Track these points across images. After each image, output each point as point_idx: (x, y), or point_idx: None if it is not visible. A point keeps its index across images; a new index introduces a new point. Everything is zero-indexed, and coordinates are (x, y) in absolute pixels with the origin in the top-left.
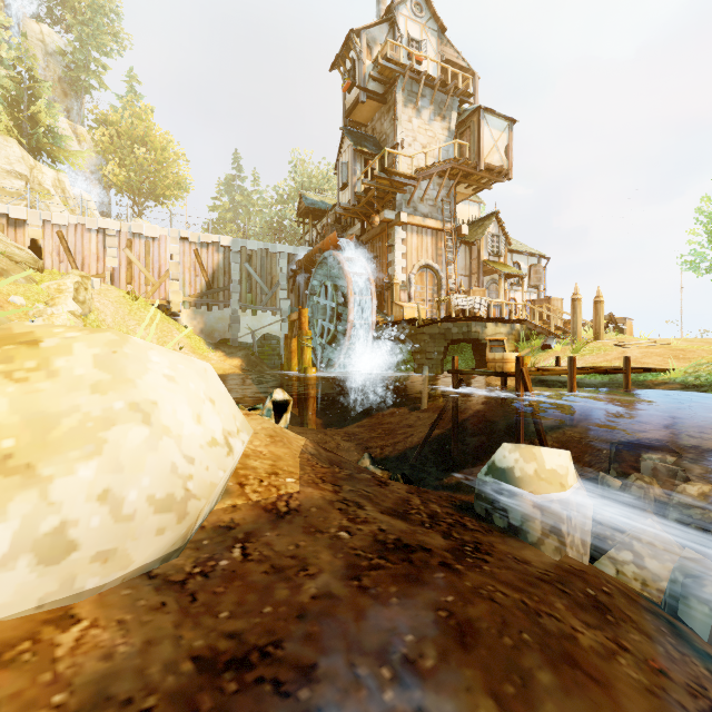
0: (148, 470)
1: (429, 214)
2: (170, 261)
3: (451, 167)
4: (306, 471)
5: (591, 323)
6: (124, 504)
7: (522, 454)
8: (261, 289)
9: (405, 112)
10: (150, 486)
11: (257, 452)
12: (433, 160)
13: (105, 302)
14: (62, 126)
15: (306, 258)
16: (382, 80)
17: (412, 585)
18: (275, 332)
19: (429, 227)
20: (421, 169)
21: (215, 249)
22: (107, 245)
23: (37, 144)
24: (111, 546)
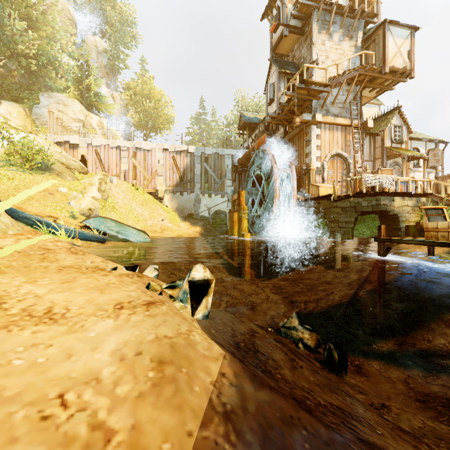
0: None
1: (339, 114)
2: (158, 164)
3: (358, 74)
4: None
5: None
6: None
7: None
8: (214, 180)
9: (319, 38)
10: None
11: (97, 440)
12: (342, 72)
13: (118, 191)
14: (105, 93)
15: (244, 156)
16: (300, 16)
17: None
18: (223, 208)
19: (339, 124)
20: (333, 77)
21: (185, 155)
22: (121, 156)
23: (90, 102)
24: None
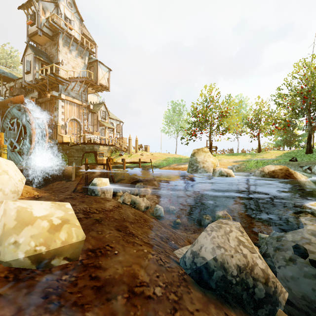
0: (9, 184)
1: (76, 97)
2: None
3: (85, 80)
4: (38, 191)
5: (134, 147)
6: (5, 191)
7: (98, 179)
8: None
9: (63, 49)
10: (10, 188)
11: None
12: (77, 74)
13: None
14: None
15: None
16: (51, 29)
17: (74, 200)
18: None
19: (76, 103)
20: (71, 78)
21: None
22: None
23: None
24: (3, 200)
